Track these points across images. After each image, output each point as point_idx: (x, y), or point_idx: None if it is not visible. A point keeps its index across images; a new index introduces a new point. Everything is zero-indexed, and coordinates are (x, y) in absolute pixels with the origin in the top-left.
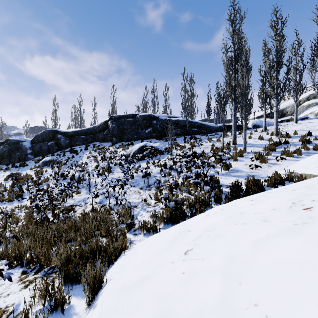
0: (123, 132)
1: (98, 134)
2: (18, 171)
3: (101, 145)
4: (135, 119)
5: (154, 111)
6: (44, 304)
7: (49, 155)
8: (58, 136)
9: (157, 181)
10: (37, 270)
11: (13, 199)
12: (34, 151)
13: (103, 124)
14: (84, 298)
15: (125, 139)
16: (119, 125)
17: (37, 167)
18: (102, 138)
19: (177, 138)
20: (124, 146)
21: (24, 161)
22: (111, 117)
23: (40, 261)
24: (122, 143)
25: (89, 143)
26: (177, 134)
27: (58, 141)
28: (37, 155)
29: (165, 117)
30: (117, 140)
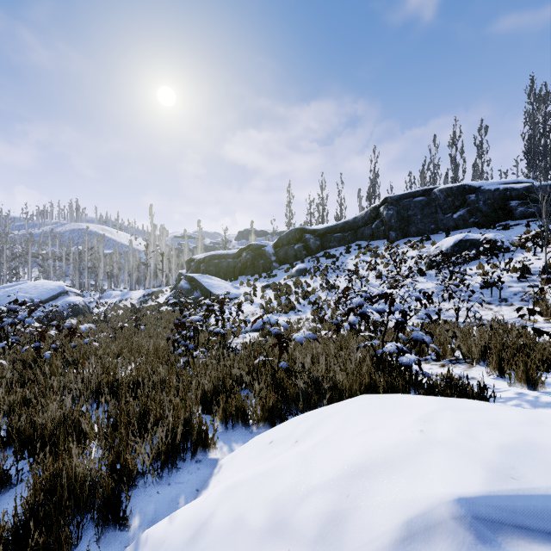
0: (407, 222)
1: (362, 229)
2: (269, 282)
3: (370, 245)
4: (429, 197)
5: (455, 179)
6: (500, 373)
7: (297, 262)
8: (306, 236)
9: (520, 293)
10: (432, 360)
11: (287, 312)
12: (277, 258)
13: (370, 213)
14: (549, 377)
15: (413, 232)
16: (399, 212)
17: (290, 277)
18: (369, 235)
19: (531, 223)
20: (414, 244)
21: (269, 270)
22: (384, 199)
23: (438, 351)
24: (408, 240)
25: (349, 243)
26: (528, 214)
27: (307, 243)
28: (282, 263)
29: (497, 185)
30: (396, 235)
